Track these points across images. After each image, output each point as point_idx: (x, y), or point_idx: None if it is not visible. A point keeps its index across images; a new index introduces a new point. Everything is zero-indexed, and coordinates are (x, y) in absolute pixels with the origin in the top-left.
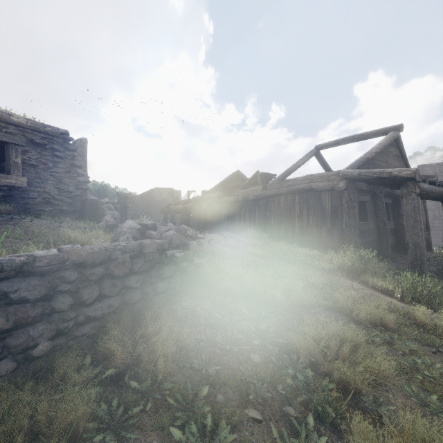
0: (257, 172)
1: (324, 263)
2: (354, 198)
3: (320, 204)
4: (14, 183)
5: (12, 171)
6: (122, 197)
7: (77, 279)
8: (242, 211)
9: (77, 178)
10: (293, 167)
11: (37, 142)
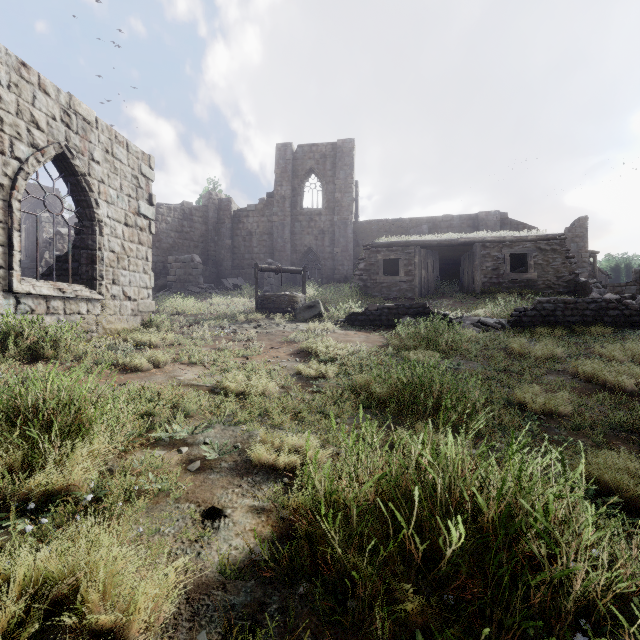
0: None
1: None
2: None
3: None
4: (529, 277)
5: (528, 270)
6: None
7: (563, 307)
8: None
9: (570, 267)
10: None
11: (542, 248)
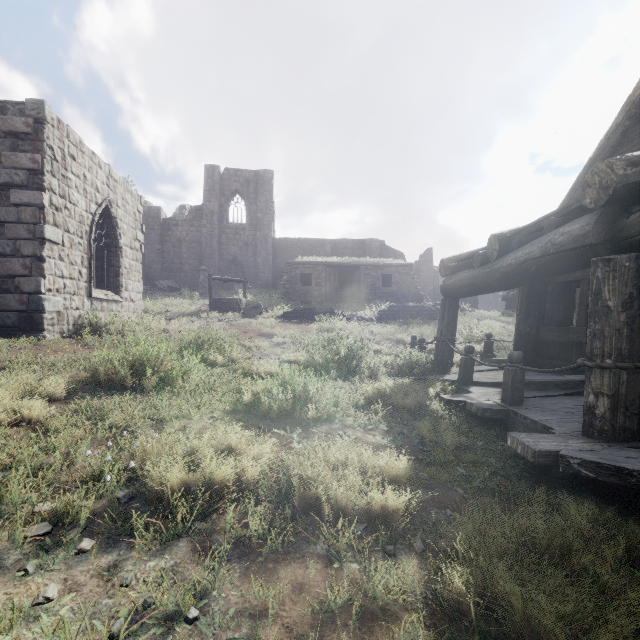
0: None
1: None
2: None
3: None
4: (393, 290)
5: (392, 285)
6: None
7: (402, 309)
8: None
9: (415, 284)
10: None
11: (400, 272)
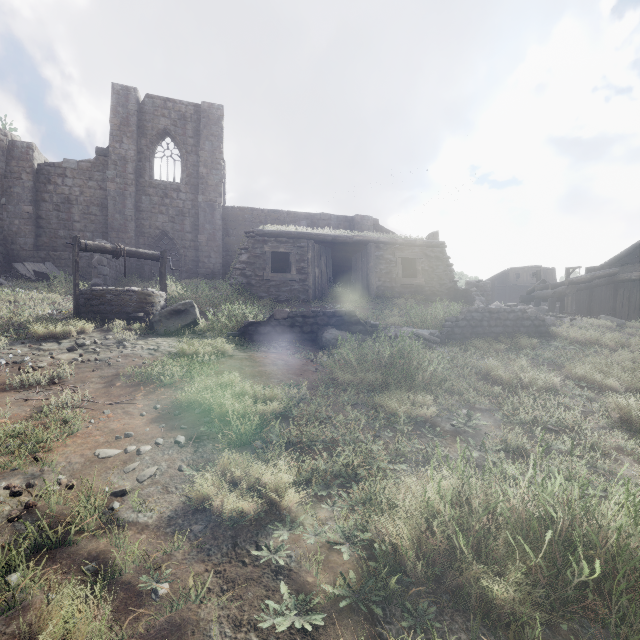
0: None
1: None
2: None
3: None
4: (419, 283)
5: (417, 275)
6: (471, 286)
7: (489, 317)
8: None
9: (450, 275)
10: None
11: (428, 254)
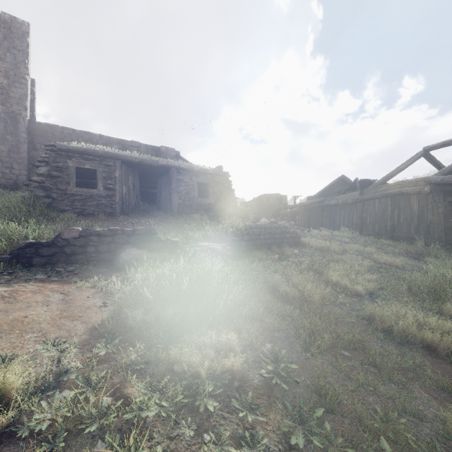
0: (356, 179)
1: (396, 248)
2: (439, 199)
3: (409, 205)
4: (210, 202)
5: (209, 196)
6: (243, 205)
7: (264, 232)
8: (342, 213)
9: (232, 197)
10: (393, 171)
11: (217, 181)
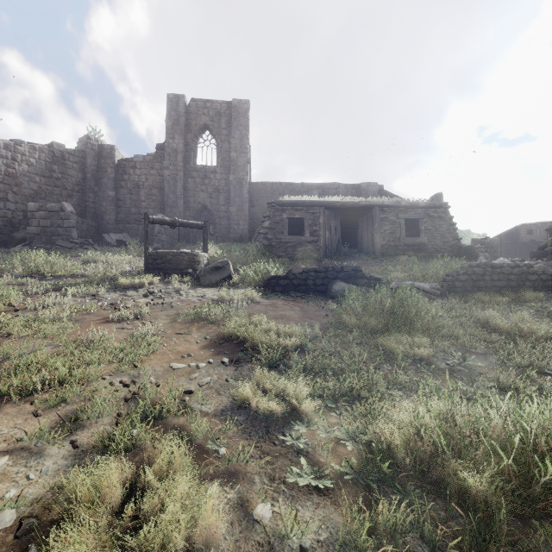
0: None
1: None
2: None
3: None
4: (421, 241)
5: (420, 234)
6: (477, 243)
7: (491, 271)
8: None
9: (453, 233)
10: None
11: (430, 215)
